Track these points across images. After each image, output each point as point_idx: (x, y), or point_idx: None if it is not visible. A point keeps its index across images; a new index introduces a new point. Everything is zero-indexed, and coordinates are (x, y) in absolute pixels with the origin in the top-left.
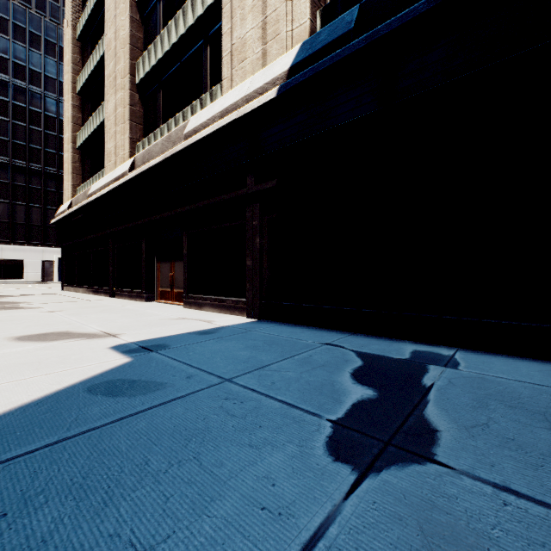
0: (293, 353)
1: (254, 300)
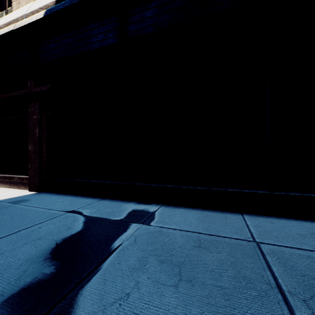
0: (25, 226)
1: (34, 177)
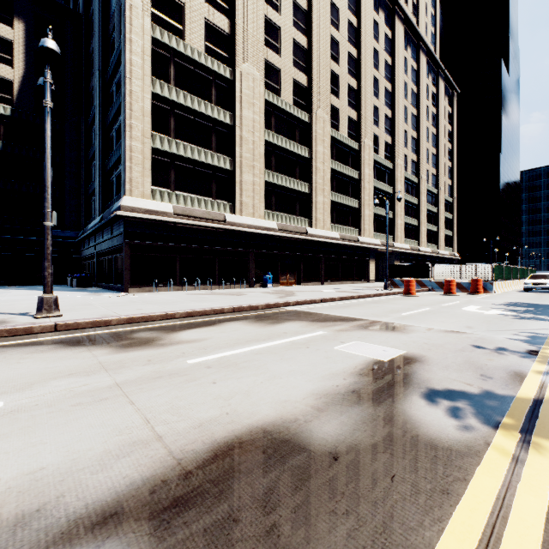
0: None
1: None
